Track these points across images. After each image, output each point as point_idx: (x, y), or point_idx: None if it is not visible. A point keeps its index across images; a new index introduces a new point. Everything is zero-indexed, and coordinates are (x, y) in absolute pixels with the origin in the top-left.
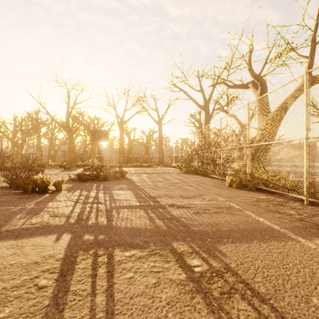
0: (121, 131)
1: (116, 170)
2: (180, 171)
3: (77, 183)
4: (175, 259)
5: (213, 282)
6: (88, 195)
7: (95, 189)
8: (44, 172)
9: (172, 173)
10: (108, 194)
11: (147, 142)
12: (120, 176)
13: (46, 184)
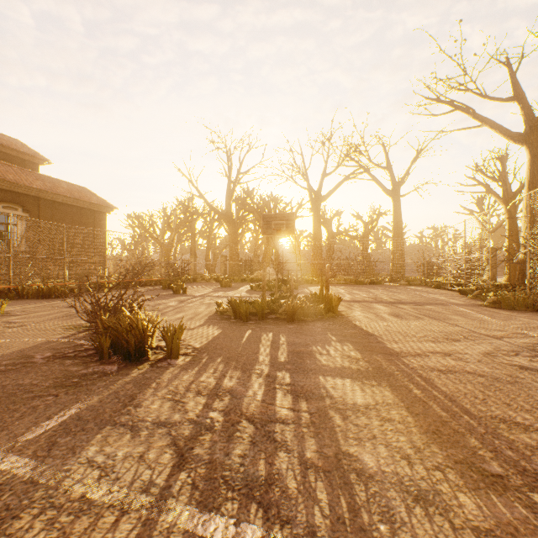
0: (316, 215)
1: (314, 294)
2: (467, 298)
3: (226, 326)
4: None
5: None
6: (240, 393)
7: (266, 359)
8: (188, 291)
9: (452, 303)
10: (309, 398)
11: (365, 235)
12: (325, 309)
13: (142, 336)
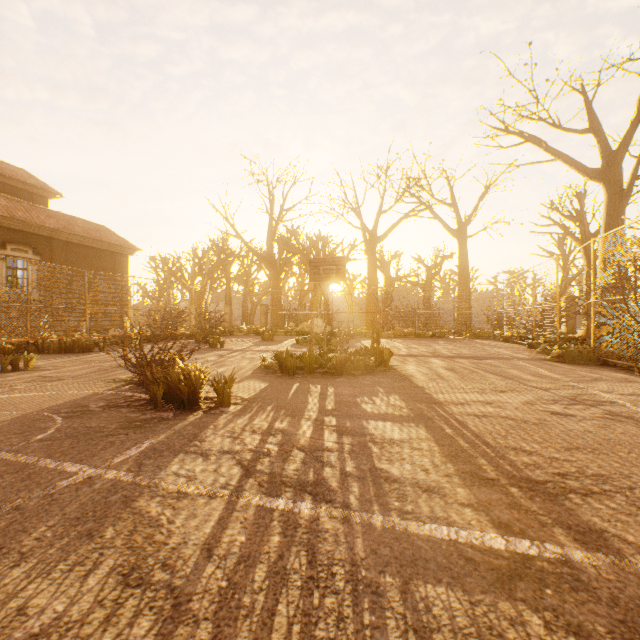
0: (370, 259)
1: (366, 348)
2: (534, 352)
3: (273, 380)
4: None
5: None
6: (291, 432)
7: (314, 407)
8: (226, 346)
9: (515, 358)
10: (352, 435)
11: (427, 281)
12: (376, 363)
13: (195, 385)
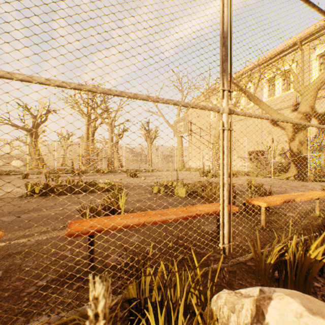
0: None
1: None
2: None
3: None
4: (4, 178)
5: (12, 178)
6: None
7: None
8: None
9: None
10: None
11: None
12: None
13: None
